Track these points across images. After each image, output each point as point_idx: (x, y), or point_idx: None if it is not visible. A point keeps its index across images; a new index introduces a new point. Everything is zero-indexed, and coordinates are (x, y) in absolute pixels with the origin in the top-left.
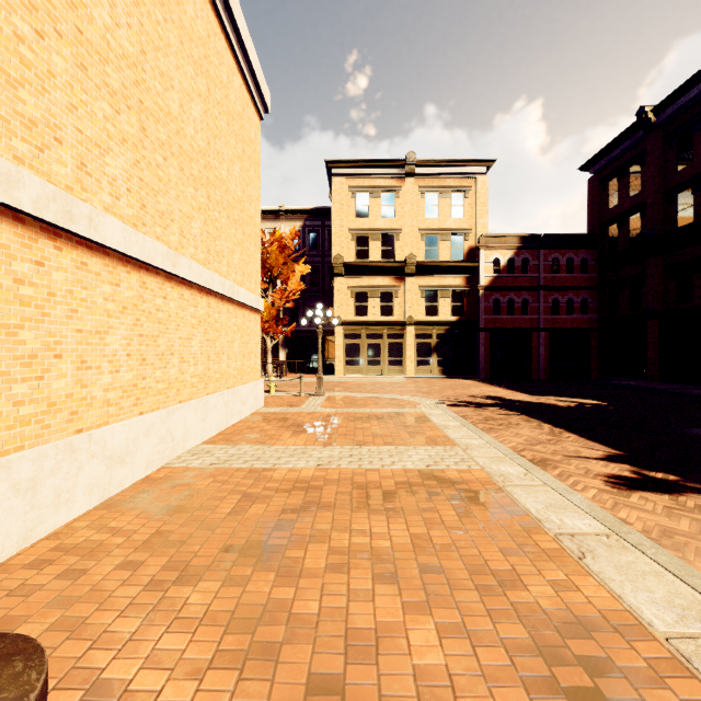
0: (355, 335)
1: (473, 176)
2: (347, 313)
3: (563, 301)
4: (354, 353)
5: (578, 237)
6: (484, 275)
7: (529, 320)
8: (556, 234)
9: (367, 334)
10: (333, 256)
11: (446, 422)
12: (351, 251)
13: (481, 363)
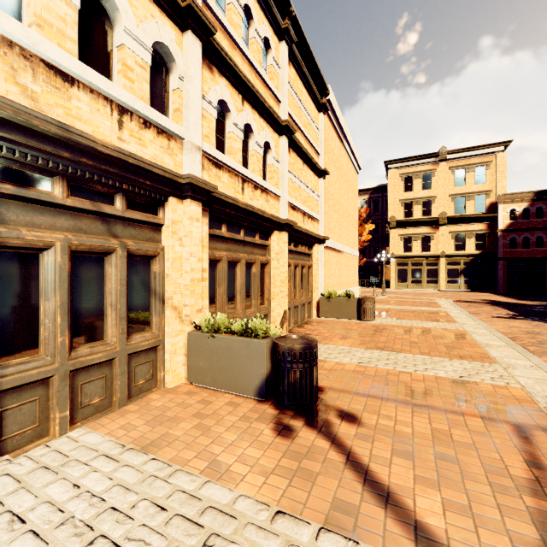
0: (403, 264)
1: (493, 154)
2: (398, 251)
3: None
4: (403, 275)
5: None
6: (502, 221)
7: (543, 251)
8: None
9: (412, 263)
10: (389, 218)
11: (444, 304)
12: (400, 213)
13: (499, 282)
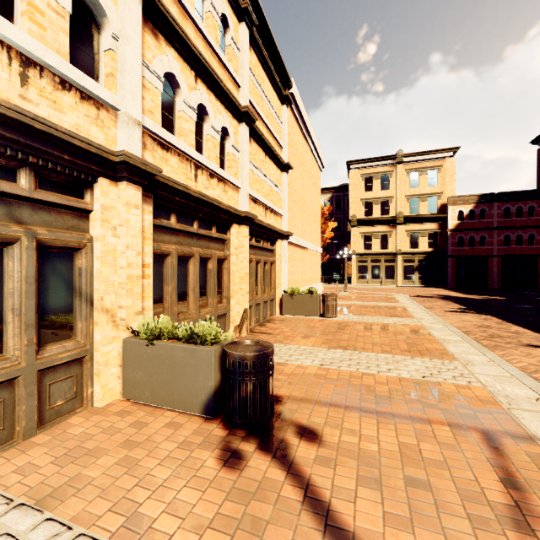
0: (364, 261)
1: (444, 159)
2: (359, 248)
3: (513, 237)
4: (363, 271)
5: (526, 192)
6: (451, 222)
7: (486, 250)
8: (507, 192)
9: (371, 260)
10: (350, 216)
11: (402, 299)
12: (361, 212)
13: (449, 278)
